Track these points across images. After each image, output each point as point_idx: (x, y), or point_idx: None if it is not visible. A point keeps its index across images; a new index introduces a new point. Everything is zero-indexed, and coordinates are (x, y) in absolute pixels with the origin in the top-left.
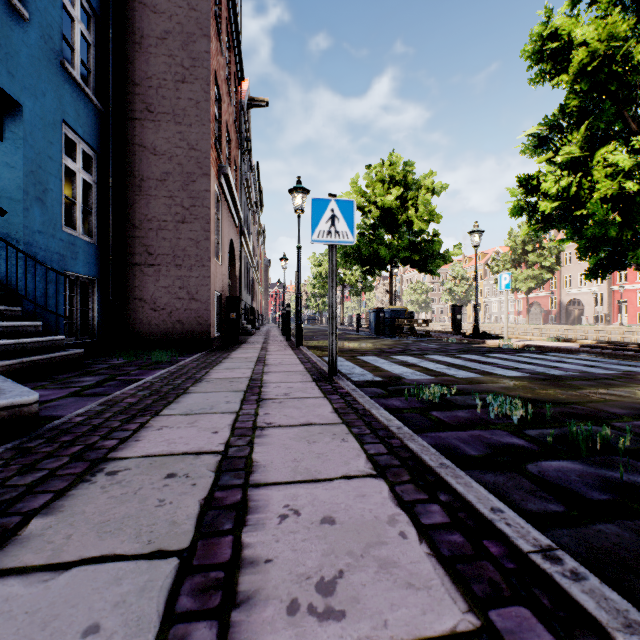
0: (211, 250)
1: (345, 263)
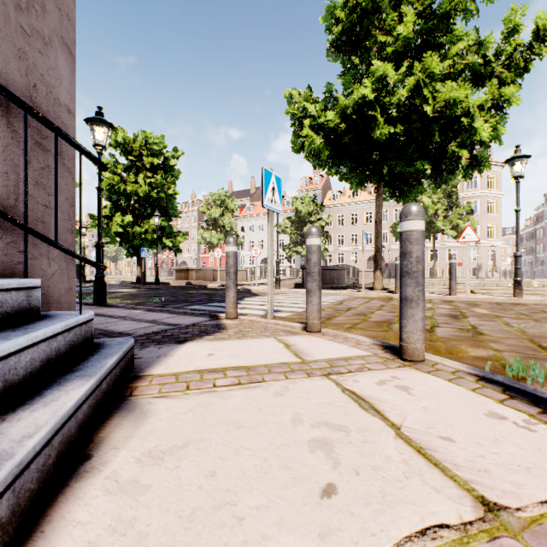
0: None
1: None
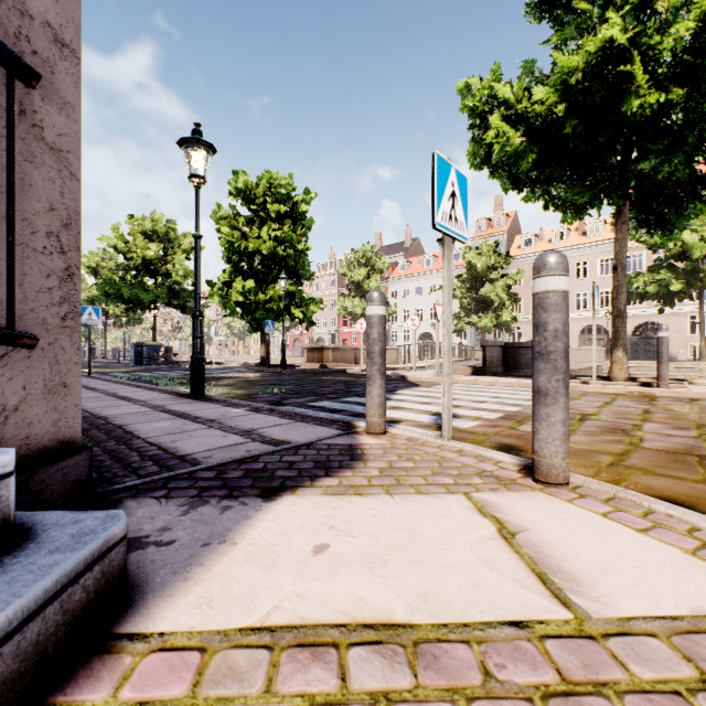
0: None
1: (106, 300)
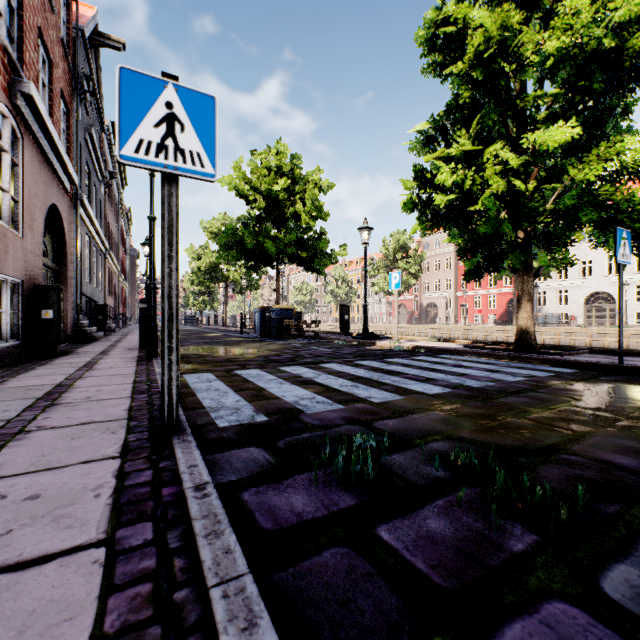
0: None
1: (227, 256)
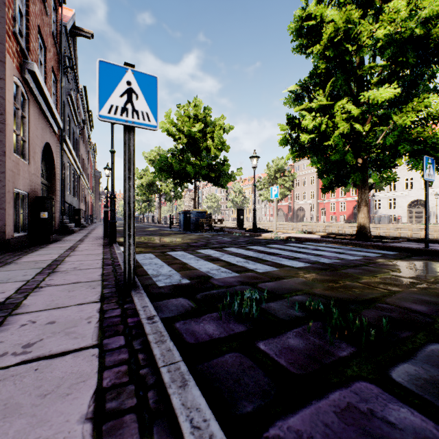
0: (6, 144)
1: (161, 176)
